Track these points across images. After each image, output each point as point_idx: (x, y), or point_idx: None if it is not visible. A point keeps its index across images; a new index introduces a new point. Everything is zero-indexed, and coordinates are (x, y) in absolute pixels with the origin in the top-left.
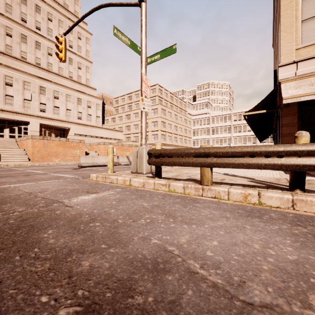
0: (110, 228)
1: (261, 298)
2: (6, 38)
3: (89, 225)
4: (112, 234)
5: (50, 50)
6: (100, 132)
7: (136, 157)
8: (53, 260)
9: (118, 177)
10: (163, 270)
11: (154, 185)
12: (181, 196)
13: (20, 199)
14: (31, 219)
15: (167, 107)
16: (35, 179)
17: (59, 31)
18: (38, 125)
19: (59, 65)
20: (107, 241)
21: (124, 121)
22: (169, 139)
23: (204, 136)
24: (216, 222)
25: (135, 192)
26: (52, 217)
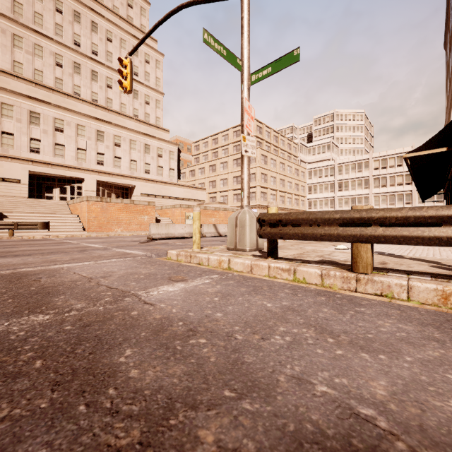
0: (227, 350)
1: None
2: (56, 69)
3: (189, 342)
4: (235, 365)
5: (109, 81)
6: (174, 190)
7: (235, 226)
8: (145, 421)
9: (211, 257)
10: None
11: (269, 270)
12: (322, 290)
13: (78, 288)
14: (96, 324)
15: (269, 151)
16: (94, 257)
17: (121, 54)
18: (94, 183)
19: (121, 101)
20: (230, 381)
21: (207, 175)
22: (272, 199)
23: (326, 194)
24: (423, 349)
25: (242, 281)
26: (127, 322)
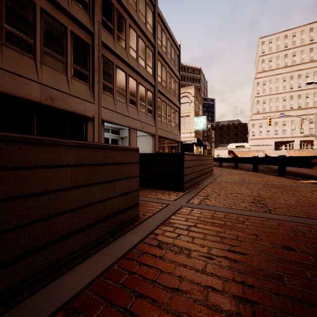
0: None
1: None
2: (283, 102)
3: None
4: None
5: (307, 95)
6: None
7: None
8: None
9: None
10: None
11: None
12: None
13: None
14: None
15: None
16: None
17: (313, 79)
18: (299, 141)
19: (313, 101)
20: None
21: None
22: None
23: None
24: None
25: None
26: None
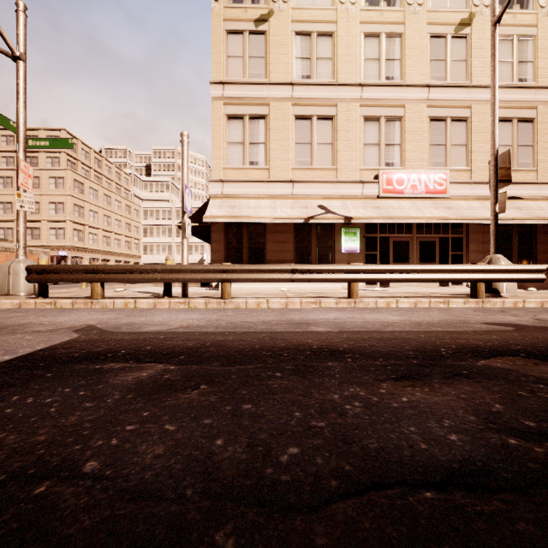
0: None
1: (70, 323)
2: None
3: None
4: None
5: None
6: None
7: (8, 274)
8: None
9: None
10: (26, 325)
11: (36, 304)
12: (64, 308)
13: None
14: None
15: (87, 178)
16: None
17: None
18: None
19: None
20: None
21: None
22: (93, 240)
23: (164, 239)
24: (79, 314)
25: (6, 310)
26: None
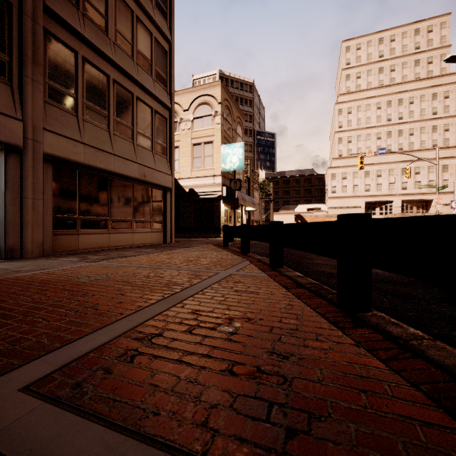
0: None
1: None
2: (377, 142)
3: None
4: None
5: (411, 130)
6: None
7: None
8: None
9: None
10: None
11: None
12: None
13: None
14: None
15: None
16: None
17: (420, 107)
18: (400, 202)
19: (420, 140)
20: None
21: None
22: None
23: None
24: None
25: None
26: None
